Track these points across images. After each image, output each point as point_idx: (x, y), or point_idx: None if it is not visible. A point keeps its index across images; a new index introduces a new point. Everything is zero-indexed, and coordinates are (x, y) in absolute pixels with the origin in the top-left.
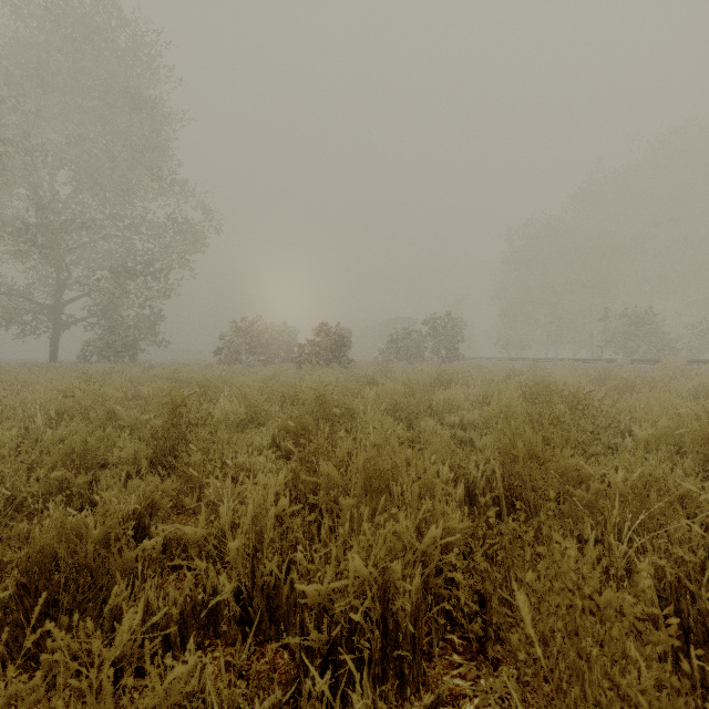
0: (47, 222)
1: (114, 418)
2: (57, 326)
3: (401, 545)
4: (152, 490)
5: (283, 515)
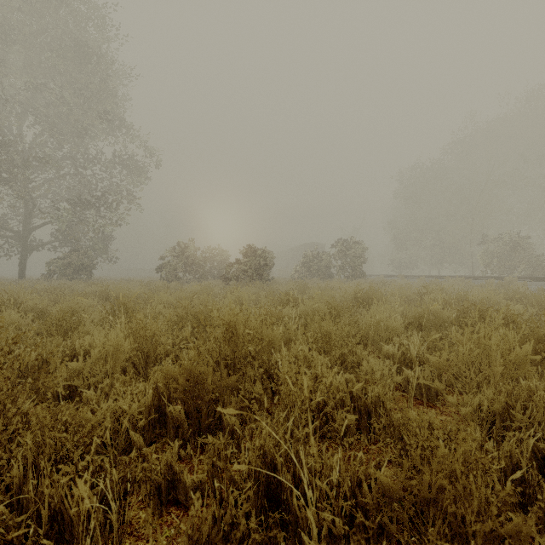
0: (11, 159)
1: None
2: (24, 248)
3: None
4: None
5: None
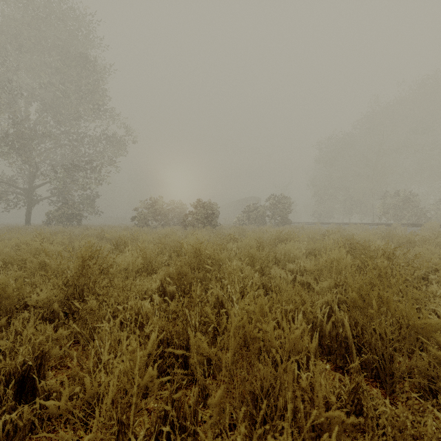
0: (22, 134)
1: (45, 266)
2: (30, 202)
3: None
4: (41, 341)
5: (150, 385)
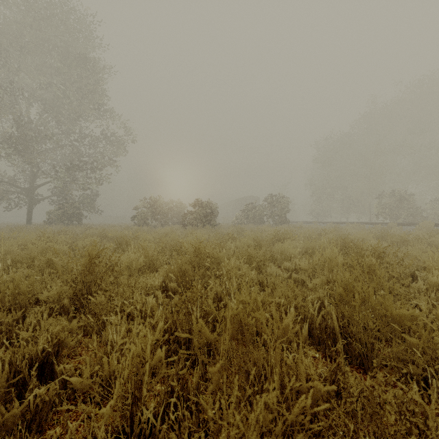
0: (24, 135)
1: (52, 265)
2: (31, 201)
3: (271, 417)
4: (58, 331)
5: (159, 365)
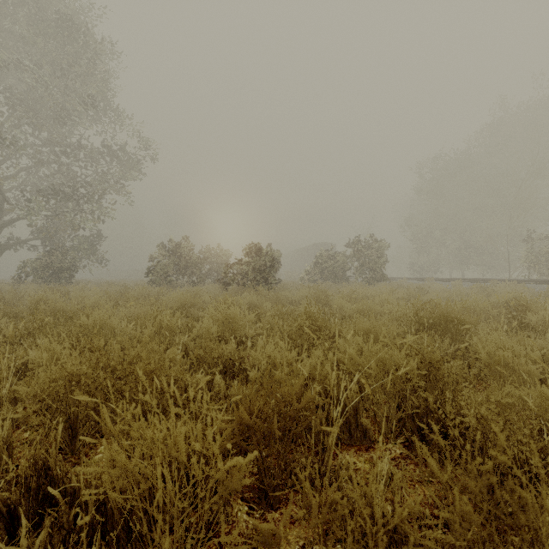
0: None
1: None
2: None
3: None
4: None
5: None
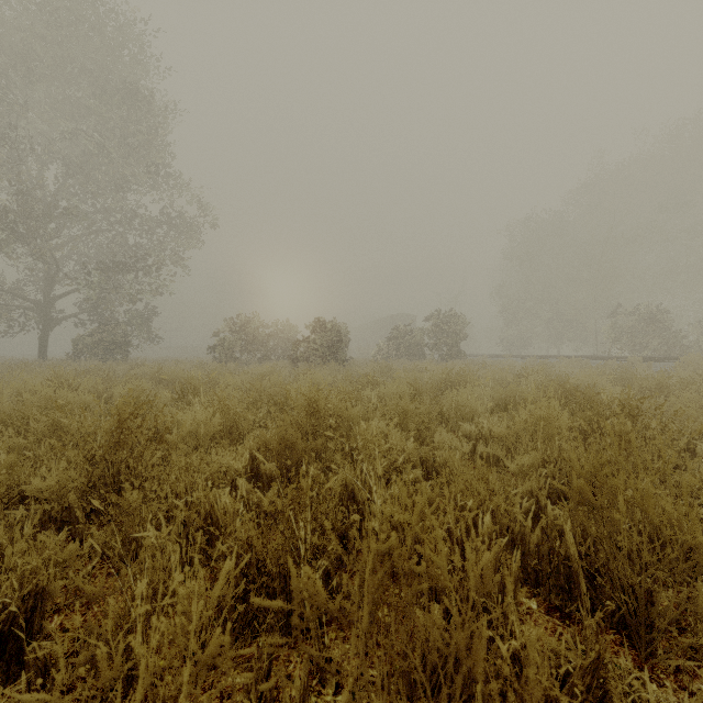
0: (33, 214)
1: (61, 429)
2: (46, 322)
3: None
4: (34, 568)
5: (219, 661)
